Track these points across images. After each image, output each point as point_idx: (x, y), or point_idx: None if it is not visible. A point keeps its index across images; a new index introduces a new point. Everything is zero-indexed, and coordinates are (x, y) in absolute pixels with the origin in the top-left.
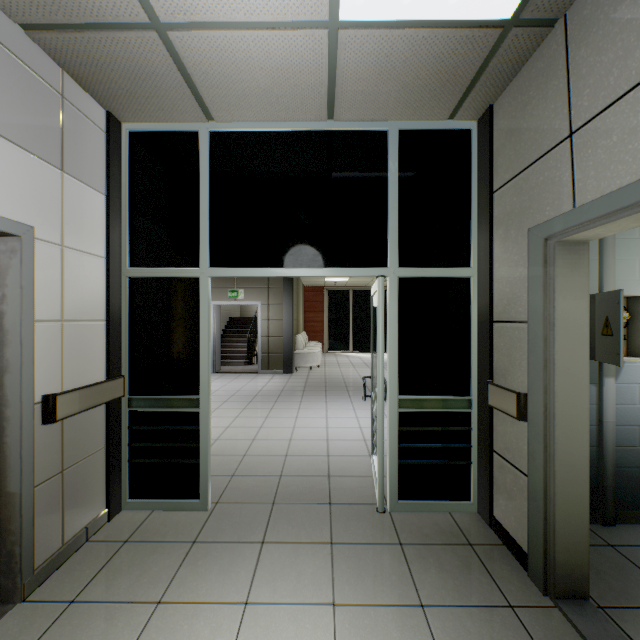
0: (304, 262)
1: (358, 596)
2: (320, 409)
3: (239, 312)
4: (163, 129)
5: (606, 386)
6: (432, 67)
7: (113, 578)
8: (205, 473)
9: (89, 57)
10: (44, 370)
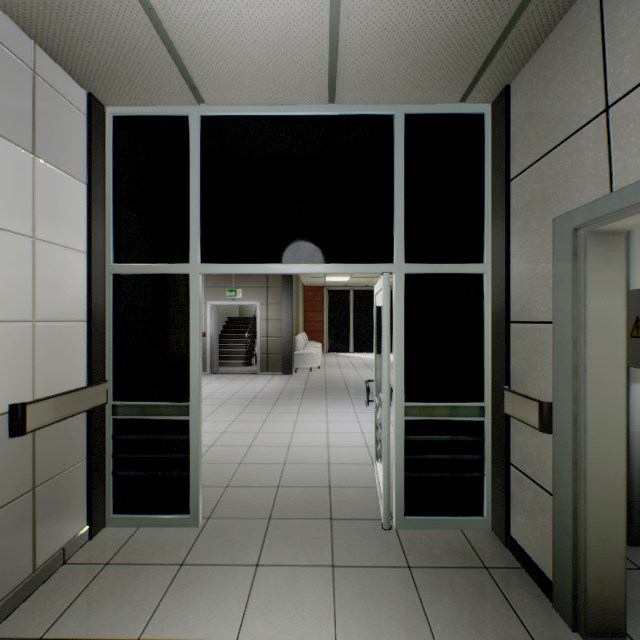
0: (303, 257)
1: (363, 632)
2: (320, 413)
3: (238, 312)
4: (150, 113)
5: (633, 392)
6: (445, 39)
7: (89, 609)
8: (195, 486)
9: (62, 27)
10: (11, 376)
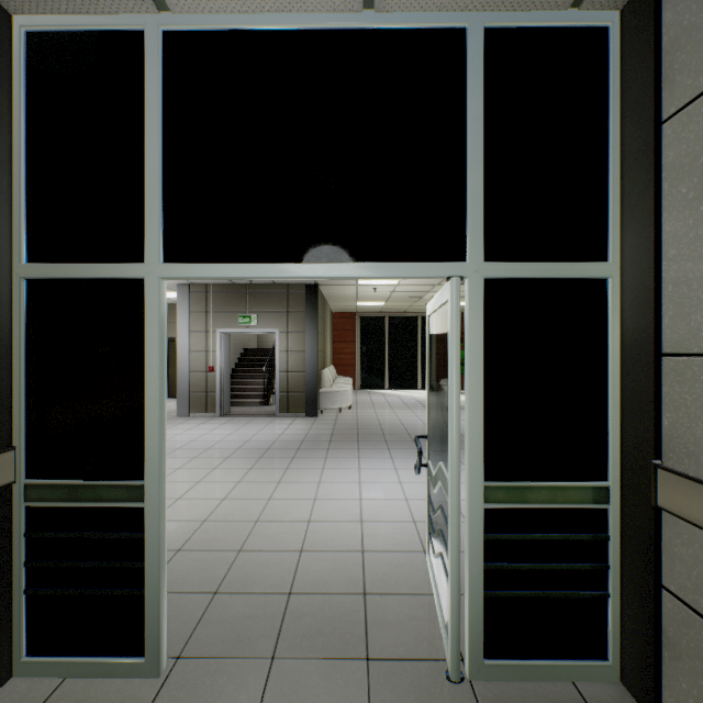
0: (324, 253)
1: None
2: (351, 469)
3: (256, 342)
4: (83, 26)
5: None
6: None
7: None
8: (154, 614)
9: None
10: None
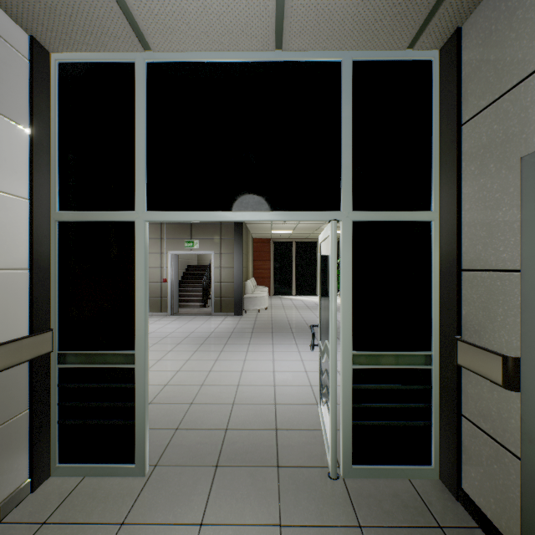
0: (250, 205)
1: None
2: (267, 351)
3: (196, 261)
4: (95, 59)
5: None
6: None
7: None
8: (141, 435)
9: None
10: None
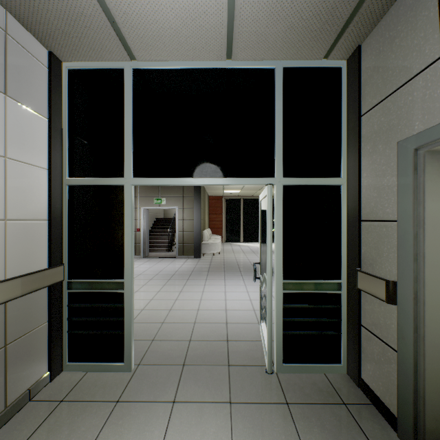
0: (208, 173)
1: None
2: (220, 285)
3: (163, 214)
4: (95, 67)
5: None
6: (315, 7)
7: (45, 438)
8: (129, 342)
9: None
10: None
